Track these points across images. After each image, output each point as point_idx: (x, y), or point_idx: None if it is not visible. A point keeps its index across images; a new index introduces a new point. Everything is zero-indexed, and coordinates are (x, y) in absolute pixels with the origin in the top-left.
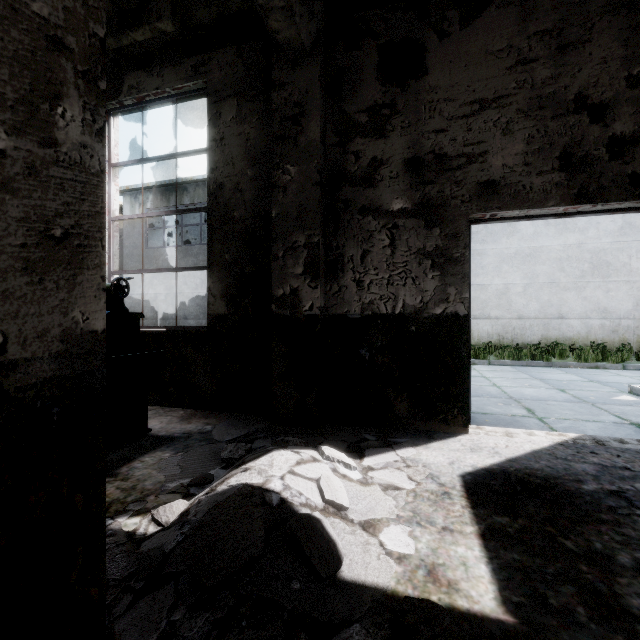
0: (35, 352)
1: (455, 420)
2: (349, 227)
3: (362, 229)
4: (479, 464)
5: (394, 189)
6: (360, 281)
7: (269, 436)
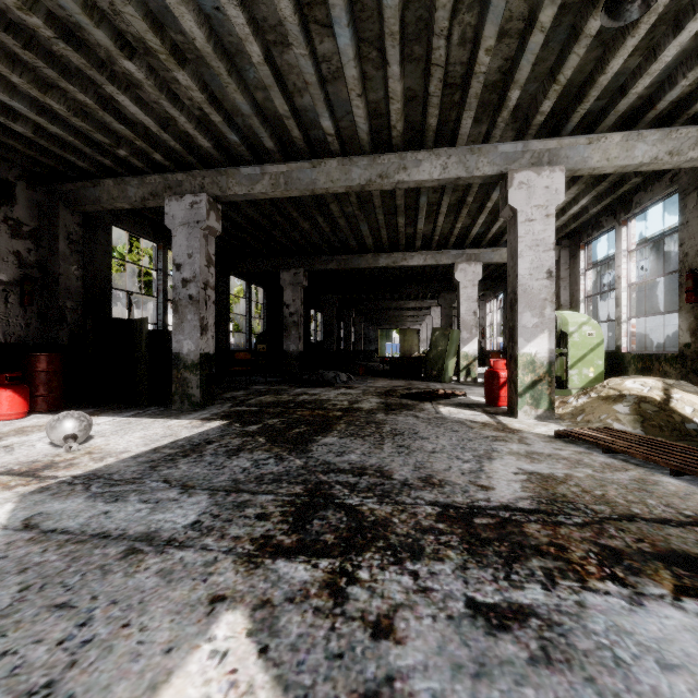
0: None
1: None
2: None
3: None
4: None
5: None
6: None
7: None
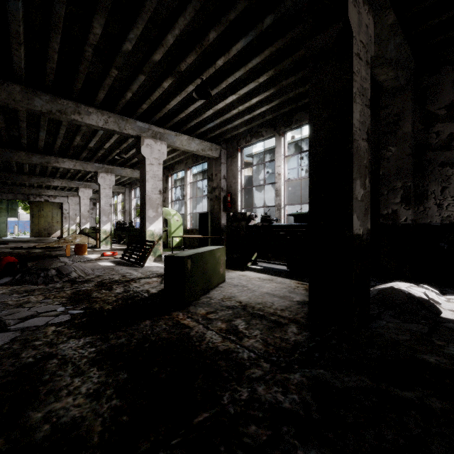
0: (364, 233)
1: None
2: (431, 174)
3: (441, 175)
4: None
5: None
6: (440, 204)
7: (382, 282)
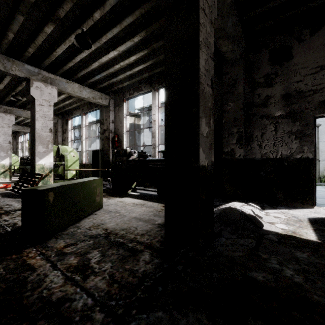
0: (209, 164)
1: (307, 202)
2: (255, 124)
3: (261, 124)
4: (317, 216)
5: (276, 107)
6: (260, 145)
7: (224, 202)
